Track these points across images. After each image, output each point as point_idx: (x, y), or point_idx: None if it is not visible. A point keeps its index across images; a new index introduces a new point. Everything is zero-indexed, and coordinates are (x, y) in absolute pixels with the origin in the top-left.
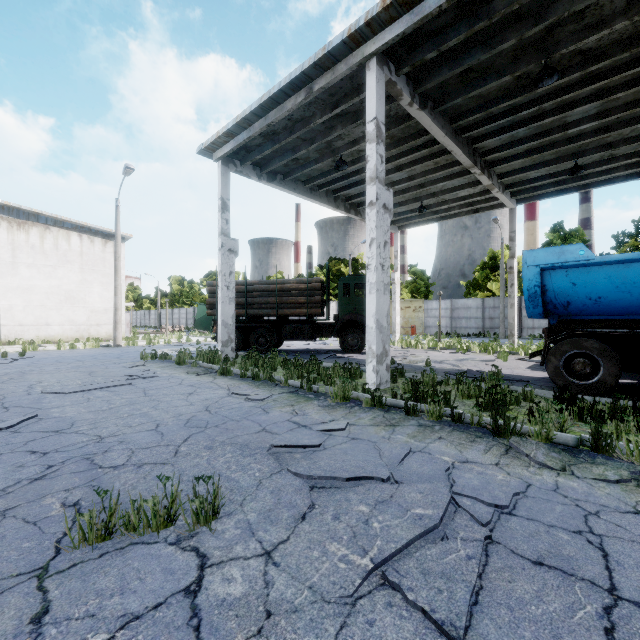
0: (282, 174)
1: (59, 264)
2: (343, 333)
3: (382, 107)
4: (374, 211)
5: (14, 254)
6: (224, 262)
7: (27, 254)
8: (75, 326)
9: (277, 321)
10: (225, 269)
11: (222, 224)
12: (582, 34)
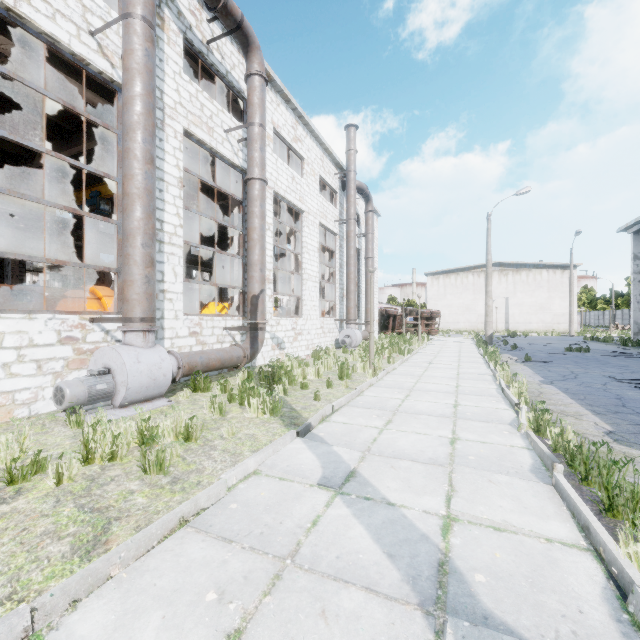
0: None
1: (535, 289)
2: None
3: None
4: None
5: (514, 287)
6: (634, 288)
7: (520, 286)
8: (544, 324)
9: None
10: (635, 292)
11: (633, 268)
12: None
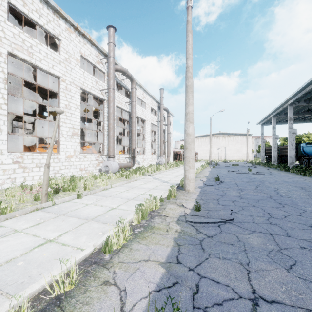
0: (279, 121)
1: (236, 143)
2: (299, 159)
3: (274, 123)
4: (272, 139)
5: (228, 142)
6: (261, 144)
7: (230, 142)
8: (239, 157)
9: (282, 156)
10: (262, 146)
11: (261, 137)
12: (310, 105)
